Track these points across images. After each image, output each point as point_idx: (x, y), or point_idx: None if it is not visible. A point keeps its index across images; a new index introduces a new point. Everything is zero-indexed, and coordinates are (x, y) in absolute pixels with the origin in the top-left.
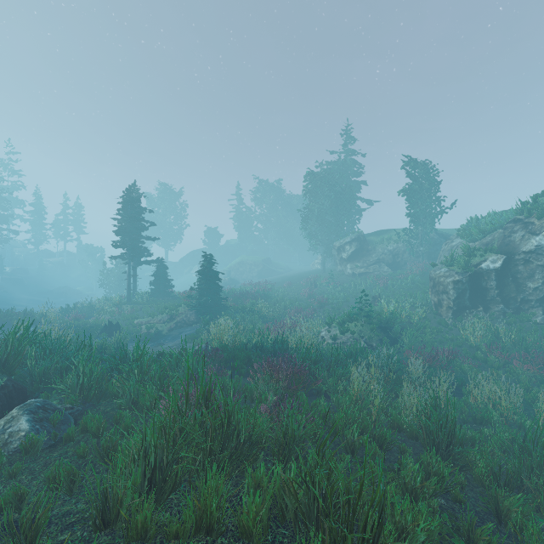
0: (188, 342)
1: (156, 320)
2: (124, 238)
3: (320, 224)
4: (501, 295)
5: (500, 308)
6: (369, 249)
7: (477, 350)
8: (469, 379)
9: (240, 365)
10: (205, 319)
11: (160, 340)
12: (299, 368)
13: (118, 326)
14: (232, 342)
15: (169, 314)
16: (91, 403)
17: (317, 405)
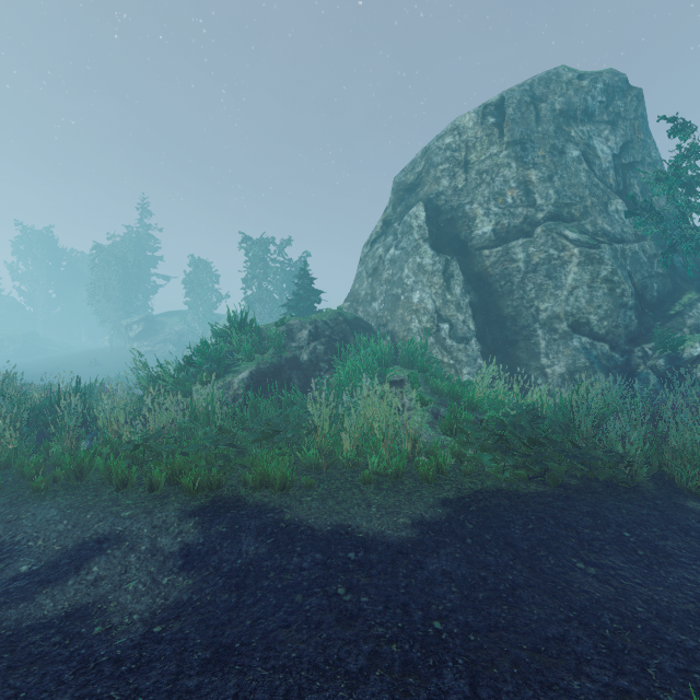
0: None
1: None
2: None
3: (106, 300)
4: None
5: None
6: (158, 329)
7: None
8: None
9: None
10: None
11: None
12: None
13: None
14: None
15: None
16: None
17: None
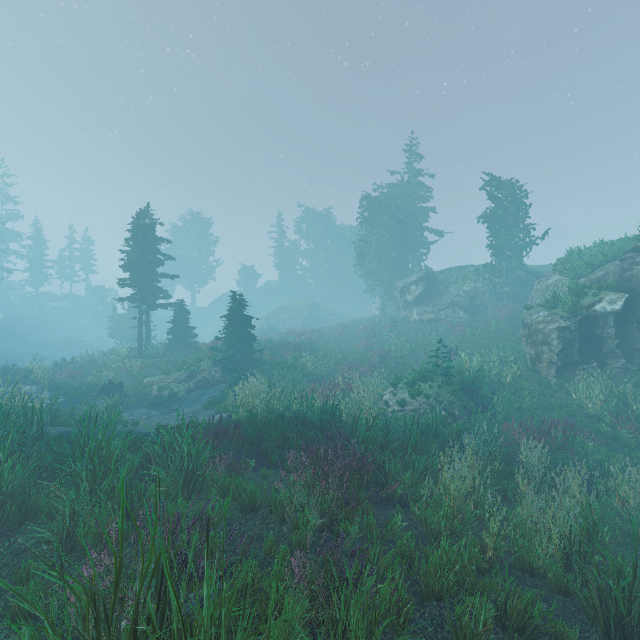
0: (208, 408)
1: (172, 379)
2: (133, 275)
3: (378, 260)
4: (623, 346)
5: (620, 363)
6: (440, 290)
7: (597, 421)
8: (613, 471)
9: (270, 449)
10: (231, 377)
11: (174, 405)
12: (359, 457)
13: (121, 387)
14: (263, 412)
15: (188, 370)
16: (5, 529)
17: (391, 527)
